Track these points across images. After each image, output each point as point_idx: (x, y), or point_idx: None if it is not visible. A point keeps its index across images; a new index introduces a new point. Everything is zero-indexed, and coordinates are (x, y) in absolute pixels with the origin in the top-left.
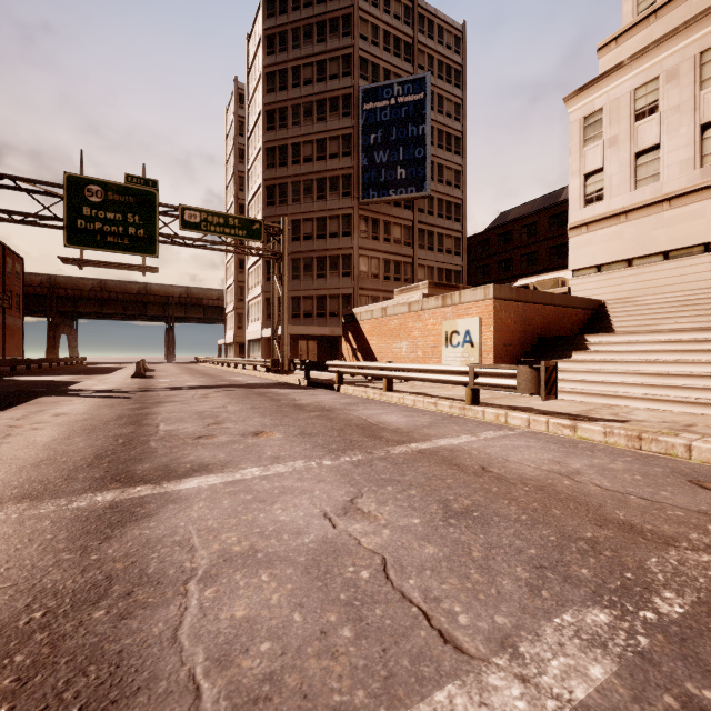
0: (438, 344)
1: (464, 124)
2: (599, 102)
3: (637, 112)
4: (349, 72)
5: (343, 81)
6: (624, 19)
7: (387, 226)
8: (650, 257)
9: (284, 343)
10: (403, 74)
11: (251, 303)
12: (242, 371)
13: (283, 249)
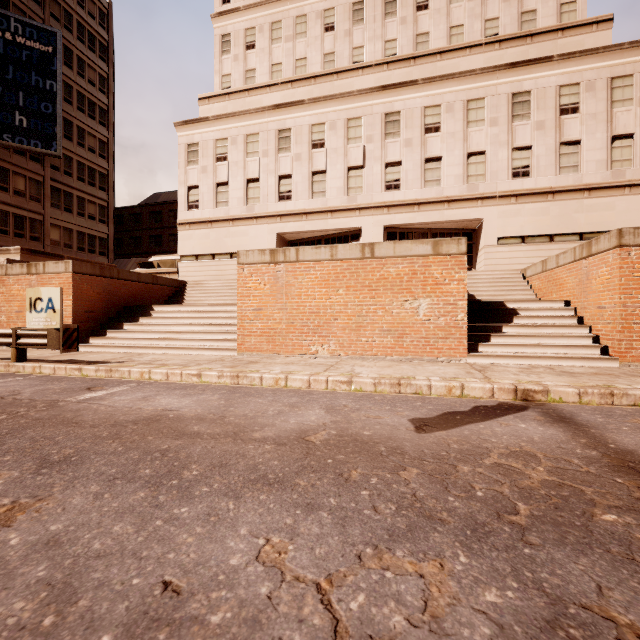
0: (23, 310)
1: (111, 100)
2: (197, 138)
3: (217, 156)
4: None
5: None
6: (215, 87)
7: (3, 172)
8: (224, 255)
9: None
10: (29, 12)
11: None
12: None
13: None
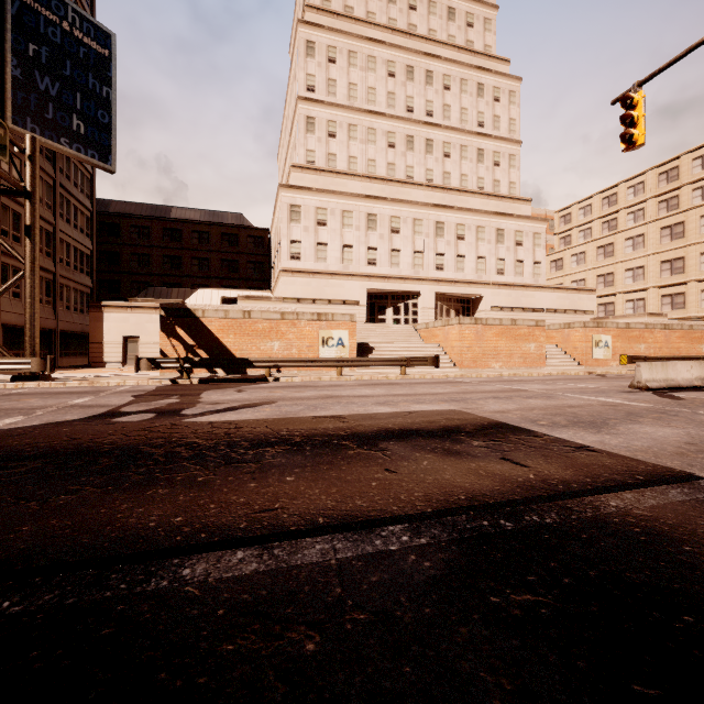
0: (314, 345)
1: None
2: (299, 201)
3: (318, 221)
4: None
5: None
6: (301, 157)
7: None
8: (323, 300)
9: (38, 334)
10: None
11: None
12: None
13: (36, 187)
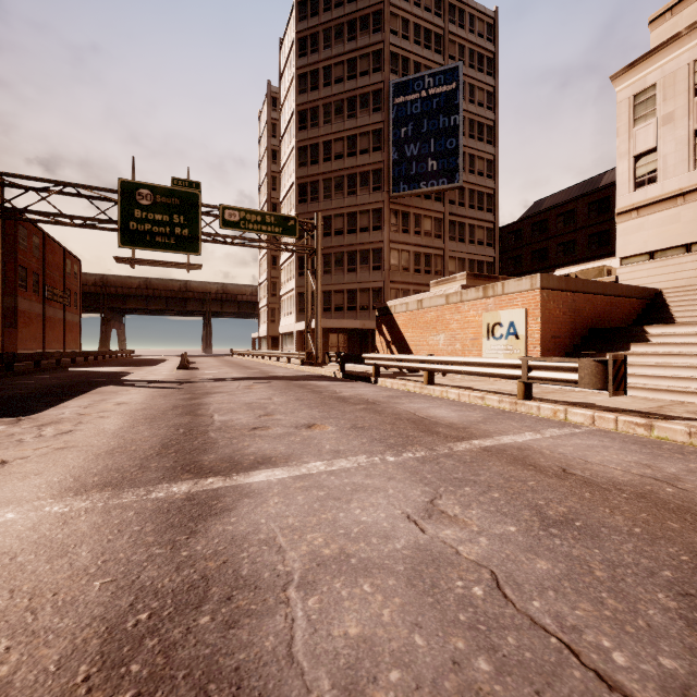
0: (478, 337)
1: (497, 113)
2: (651, 78)
3: (696, 85)
4: (379, 68)
5: (374, 77)
6: None
7: (417, 218)
8: None
9: (318, 336)
10: (434, 66)
11: (284, 298)
12: (277, 363)
13: (317, 244)
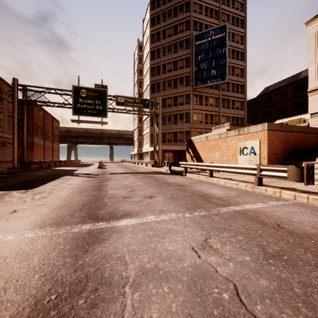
0: (235, 154)
1: (245, 45)
2: None
3: None
4: (188, 28)
5: (185, 33)
6: None
7: (206, 98)
8: None
9: (159, 154)
10: (214, 25)
11: (144, 136)
12: (141, 166)
13: (159, 111)
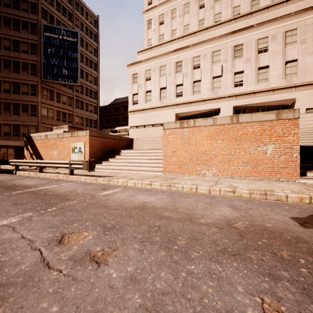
0: (69, 152)
1: (98, 58)
2: (137, 71)
3: (146, 78)
4: (35, 12)
5: (31, 15)
6: (145, 46)
7: (58, 94)
8: (149, 125)
9: None
10: (68, 26)
11: None
12: None
13: None
